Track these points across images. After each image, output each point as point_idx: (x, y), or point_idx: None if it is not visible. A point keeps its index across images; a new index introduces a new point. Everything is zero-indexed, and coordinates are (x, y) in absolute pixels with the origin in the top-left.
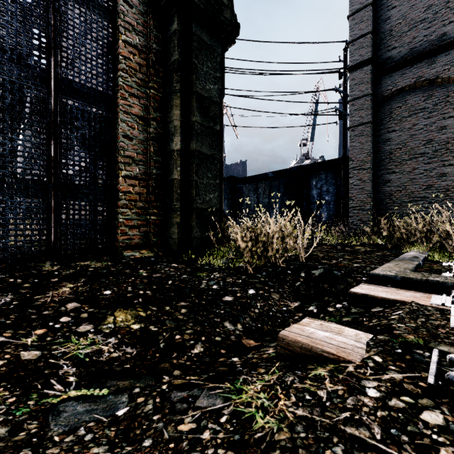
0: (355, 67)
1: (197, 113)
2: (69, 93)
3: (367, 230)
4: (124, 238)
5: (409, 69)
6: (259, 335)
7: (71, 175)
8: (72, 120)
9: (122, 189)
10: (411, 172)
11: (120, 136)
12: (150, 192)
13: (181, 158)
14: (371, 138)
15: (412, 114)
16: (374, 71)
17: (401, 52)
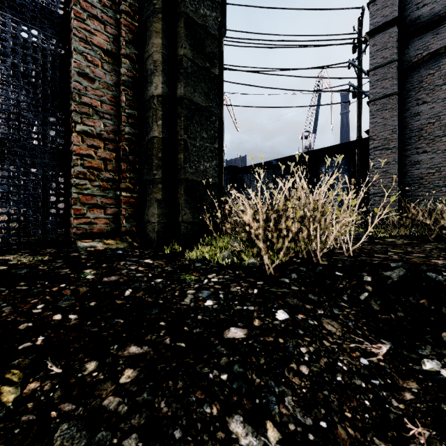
0: (377, 31)
1: (187, 44)
2: None
3: (391, 220)
4: (80, 222)
5: (445, 27)
6: None
7: None
8: None
9: (77, 150)
10: None
11: (74, 73)
12: (121, 158)
13: (164, 108)
14: (396, 112)
15: None
16: (399, 34)
17: (434, 9)
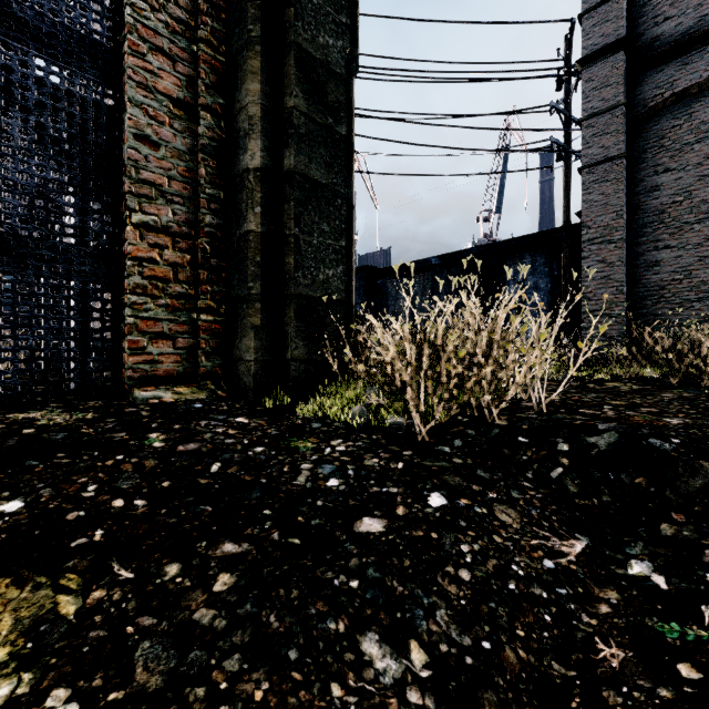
0: (594, 58)
1: (299, 90)
2: (4, 28)
3: (616, 354)
4: (138, 360)
5: (698, 54)
6: (500, 708)
7: (8, 214)
8: (10, 88)
9: (133, 251)
10: (702, 244)
11: (129, 136)
12: (199, 263)
13: (264, 187)
14: (624, 185)
15: (704, 138)
16: (628, 64)
17: (682, 25)
